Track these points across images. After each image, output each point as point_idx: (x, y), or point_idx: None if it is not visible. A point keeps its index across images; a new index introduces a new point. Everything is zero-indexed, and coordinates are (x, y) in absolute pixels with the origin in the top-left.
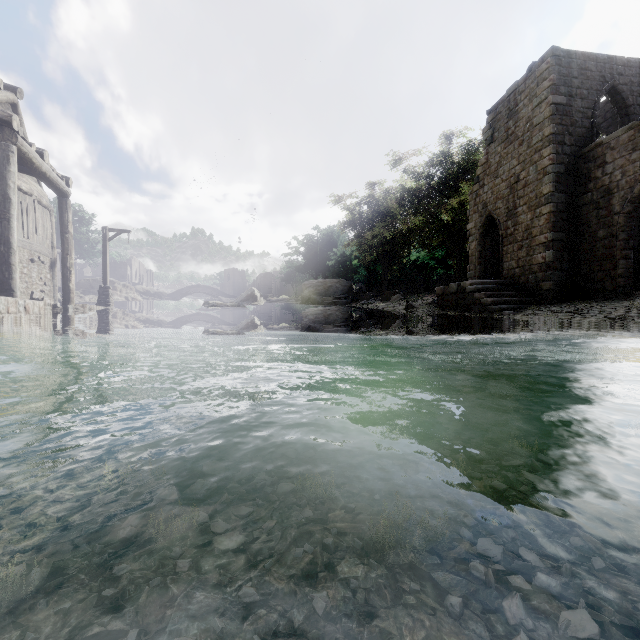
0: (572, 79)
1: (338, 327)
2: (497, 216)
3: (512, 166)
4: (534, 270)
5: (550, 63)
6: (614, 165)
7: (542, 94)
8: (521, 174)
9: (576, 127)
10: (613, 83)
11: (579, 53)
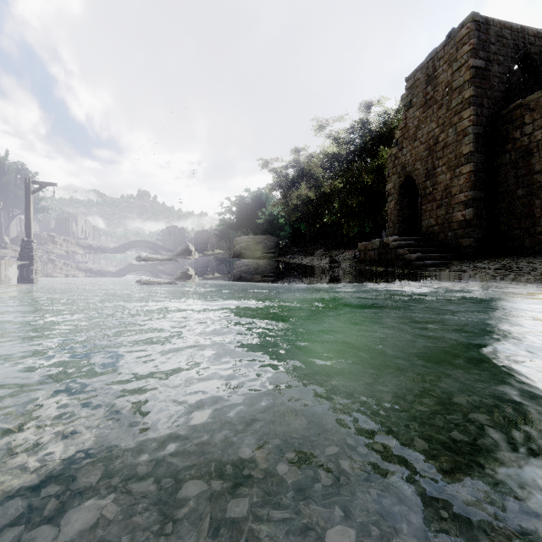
0: (490, 45)
1: (266, 282)
2: (416, 177)
3: (431, 129)
4: (453, 227)
5: (470, 28)
6: (534, 126)
7: (462, 58)
8: (440, 136)
9: (493, 91)
10: (525, 52)
11: (496, 21)
